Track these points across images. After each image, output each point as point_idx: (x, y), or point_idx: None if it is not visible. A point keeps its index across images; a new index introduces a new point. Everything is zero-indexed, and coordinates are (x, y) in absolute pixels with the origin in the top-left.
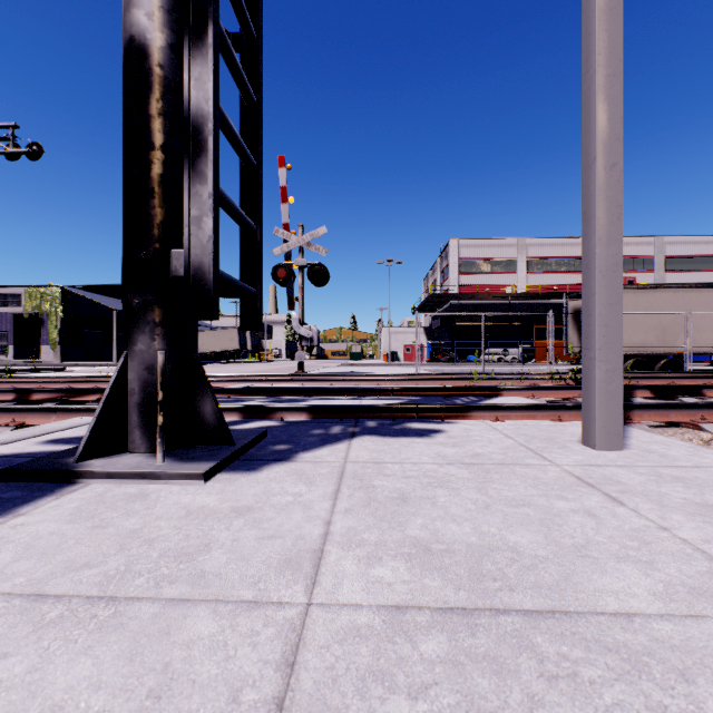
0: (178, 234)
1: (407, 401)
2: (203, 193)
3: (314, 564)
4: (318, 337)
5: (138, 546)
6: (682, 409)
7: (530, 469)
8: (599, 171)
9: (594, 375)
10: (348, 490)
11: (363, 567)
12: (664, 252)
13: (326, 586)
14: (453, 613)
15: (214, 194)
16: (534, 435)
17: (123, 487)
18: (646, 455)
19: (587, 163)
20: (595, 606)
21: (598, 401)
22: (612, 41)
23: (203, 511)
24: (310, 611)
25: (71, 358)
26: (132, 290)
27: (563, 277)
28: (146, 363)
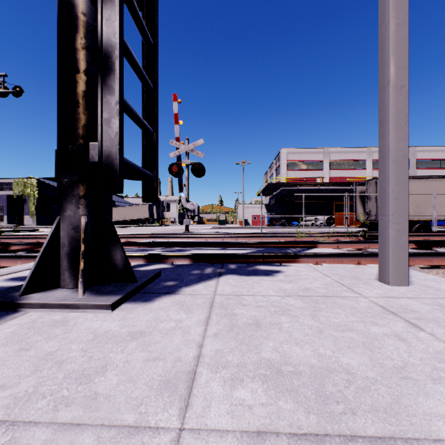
0: (96, 133)
1: (255, 251)
2: (111, 101)
3: (188, 385)
4: (198, 209)
5: (49, 368)
6: (441, 256)
7: (347, 300)
8: (392, 90)
9: (388, 233)
10: (216, 317)
11: (228, 389)
12: (416, 156)
13: (197, 409)
14: (307, 440)
15: (119, 102)
16: (344, 274)
17: (51, 314)
18: (426, 289)
19: (383, 85)
20: (429, 432)
21: (391, 251)
22: (401, 0)
23: (106, 335)
24: (181, 437)
25: (43, 223)
26: (62, 172)
27: (352, 173)
28: (73, 225)
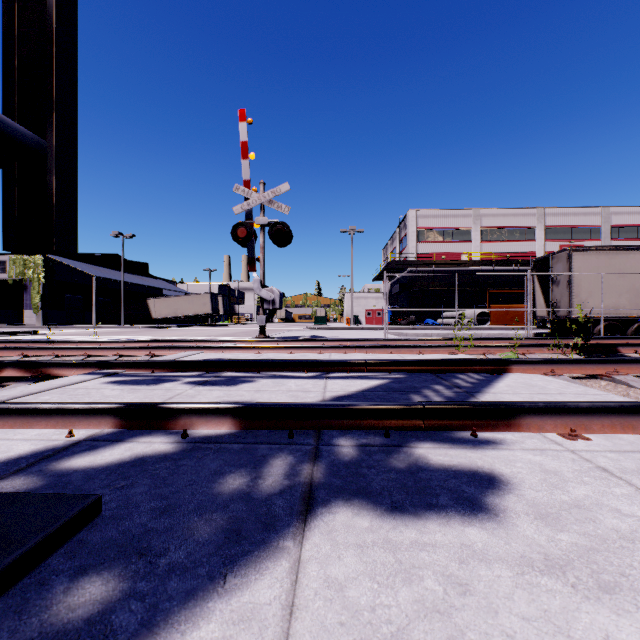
0: None
1: (389, 382)
2: None
3: None
4: (280, 299)
5: None
6: None
7: None
8: None
9: None
10: None
11: None
12: (610, 222)
13: None
14: None
15: None
16: None
17: None
18: None
19: None
20: None
21: None
22: None
23: None
24: None
25: (53, 321)
26: None
27: (514, 246)
28: None
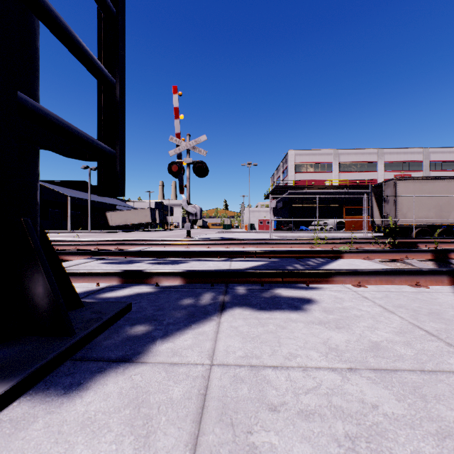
0: None
1: (268, 263)
2: None
3: None
4: (200, 212)
5: None
6: None
7: None
8: None
9: None
10: None
11: None
12: (429, 158)
13: None
14: None
15: None
16: (412, 307)
17: None
18: None
19: None
20: None
21: None
22: None
23: None
24: None
25: None
26: None
27: (362, 175)
28: None
